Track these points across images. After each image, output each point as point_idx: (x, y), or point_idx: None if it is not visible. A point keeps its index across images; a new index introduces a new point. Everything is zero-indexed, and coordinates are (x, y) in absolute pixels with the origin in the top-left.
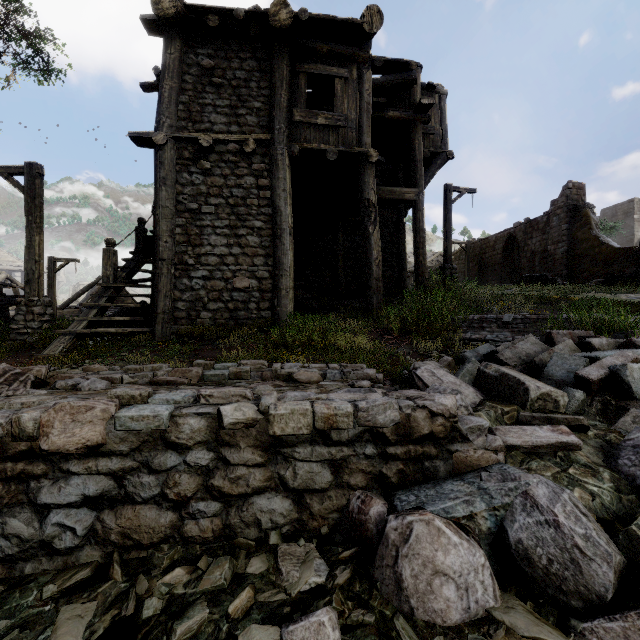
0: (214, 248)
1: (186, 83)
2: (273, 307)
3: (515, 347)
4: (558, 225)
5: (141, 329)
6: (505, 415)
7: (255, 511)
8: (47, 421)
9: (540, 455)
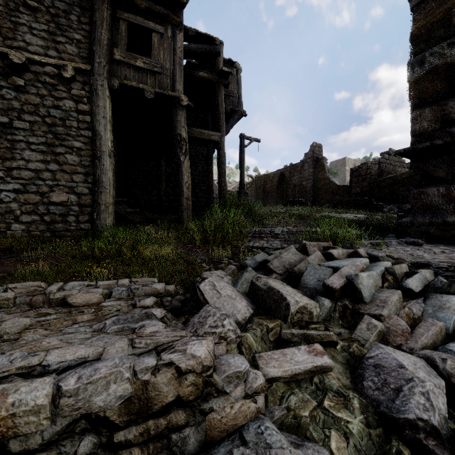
0: (28, 163)
1: None
2: (92, 220)
3: (281, 257)
4: (308, 169)
5: None
6: (270, 332)
7: None
8: None
9: (298, 382)
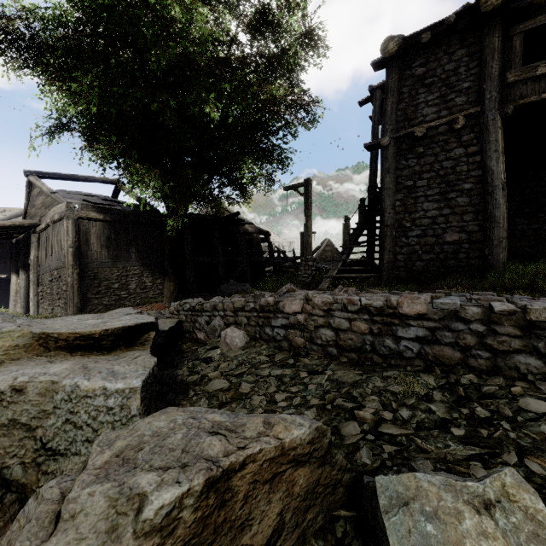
0: (426, 212)
1: (403, 94)
2: (483, 256)
3: None
4: None
5: (371, 274)
6: None
7: (515, 362)
8: (401, 301)
9: None
